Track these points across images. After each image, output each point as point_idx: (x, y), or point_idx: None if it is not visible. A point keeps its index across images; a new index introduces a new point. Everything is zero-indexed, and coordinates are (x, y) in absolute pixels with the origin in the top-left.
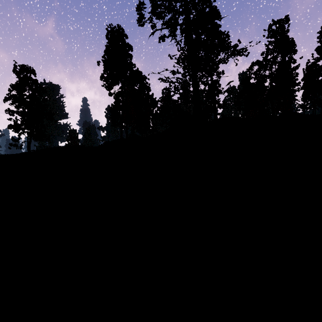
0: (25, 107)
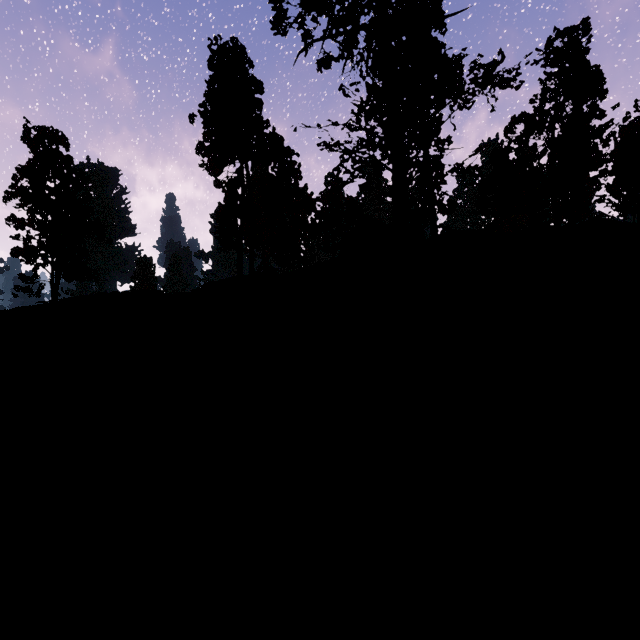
0: (48, 212)
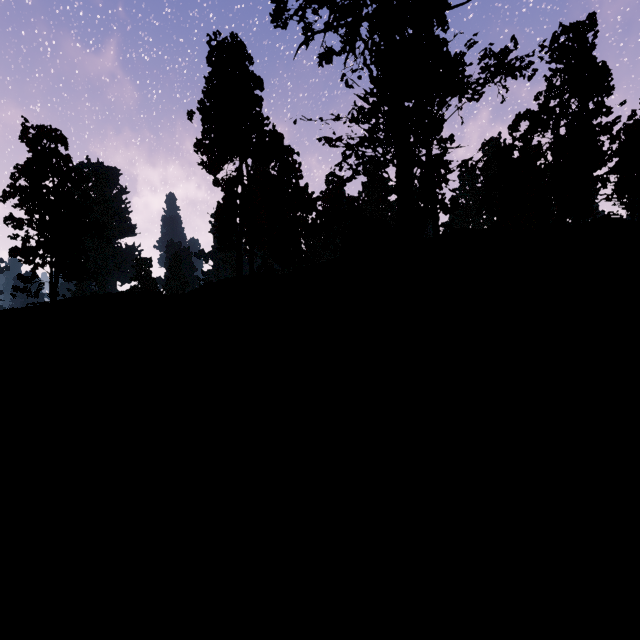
0: (46, 212)
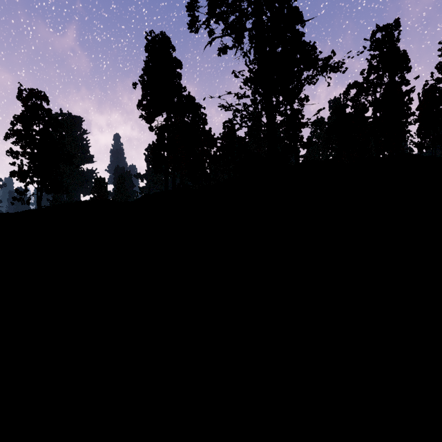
0: (34, 147)
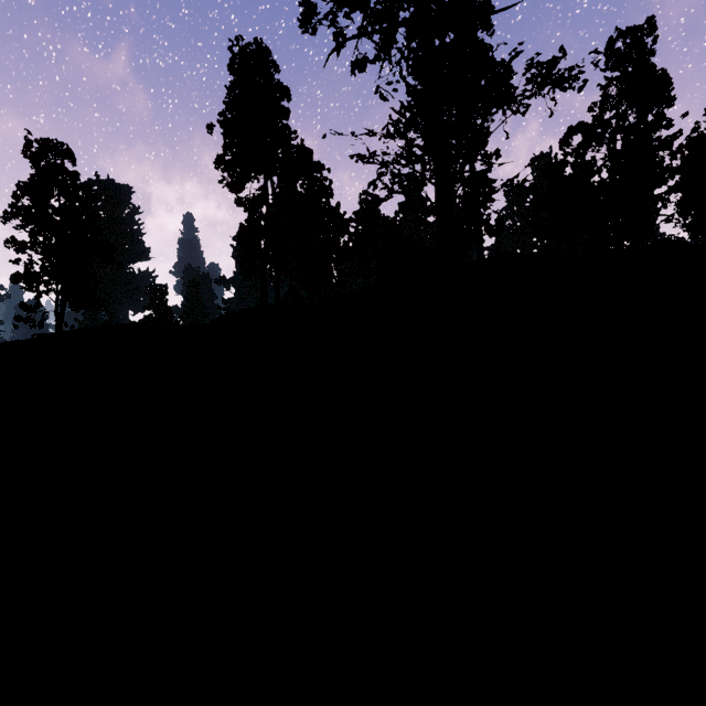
0: (51, 234)
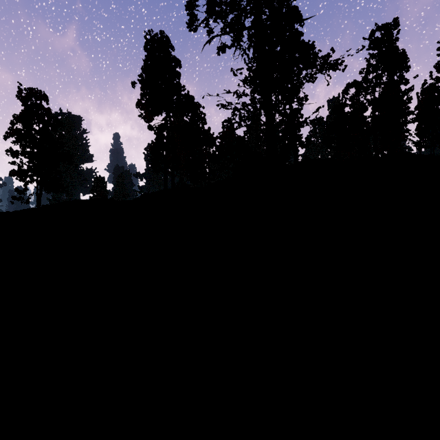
0: (34, 146)
